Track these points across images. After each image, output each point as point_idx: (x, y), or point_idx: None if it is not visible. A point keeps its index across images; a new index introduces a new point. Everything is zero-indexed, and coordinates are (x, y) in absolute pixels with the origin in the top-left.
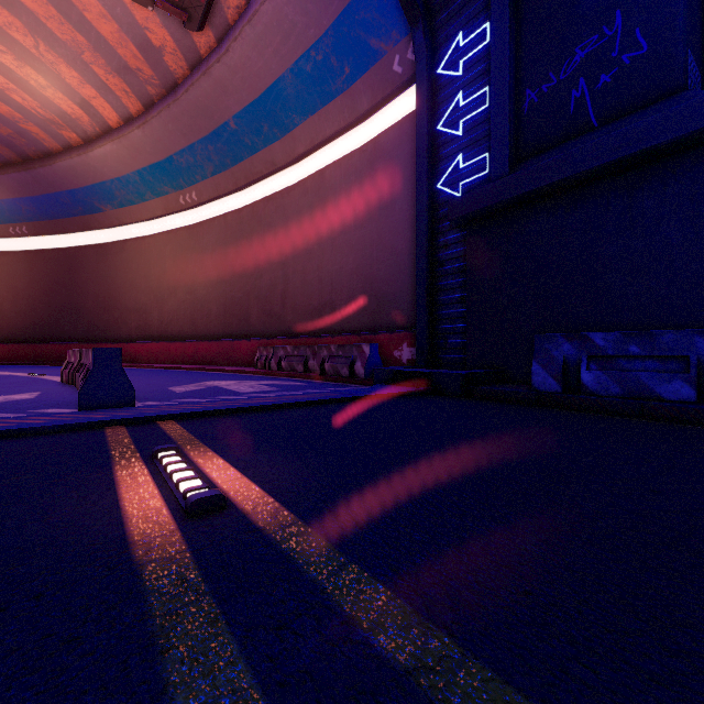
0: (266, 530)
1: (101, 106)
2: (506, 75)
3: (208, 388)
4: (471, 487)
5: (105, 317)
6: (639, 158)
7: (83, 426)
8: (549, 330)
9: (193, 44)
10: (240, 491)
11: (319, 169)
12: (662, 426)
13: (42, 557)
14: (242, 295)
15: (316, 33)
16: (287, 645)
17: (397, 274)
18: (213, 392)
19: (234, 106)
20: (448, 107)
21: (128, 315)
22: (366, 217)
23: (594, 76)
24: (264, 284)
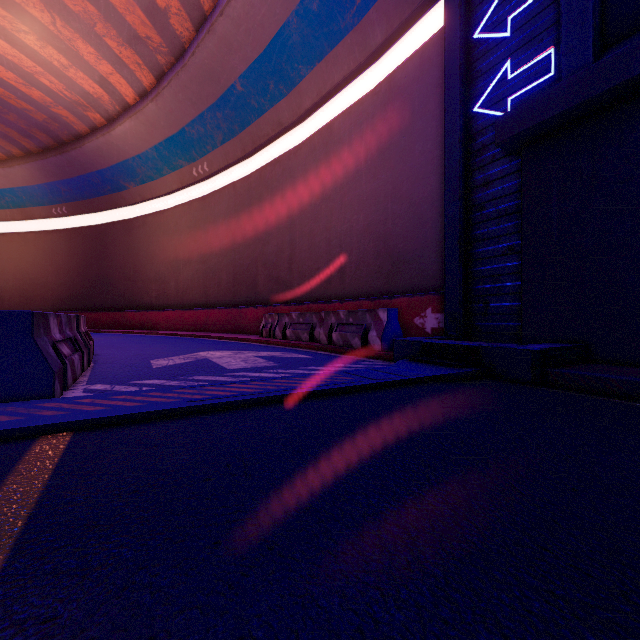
0: None
1: (118, 82)
2: None
3: (194, 362)
4: None
5: (130, 287)
6: None
7: None
8: None
9: None
10: None
11: (327, 123)
12: None
13: None
14: (250, 262)
15: None
16: None
17: (417, 228)
18: (195, 367)
19: (240, 65)
20: (489, 5)
21: (149, 285)
22: (380, 167)
23: None
24: (271, 250)
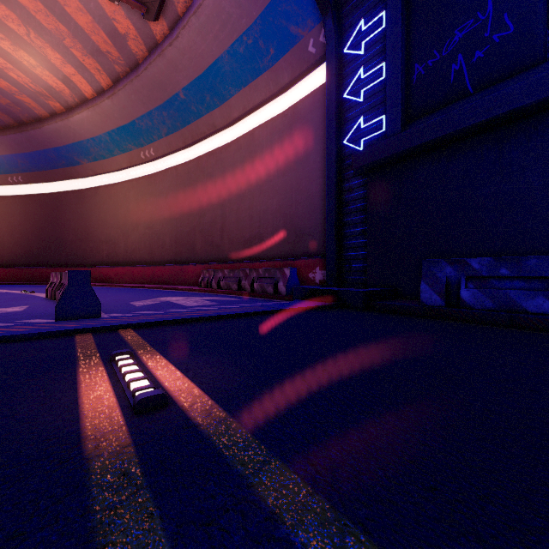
0: (201, 426)
1: (79, 81)
2: (399, 53)
3: (161, 303)
4: (376, 387)
5: (82, 247)
6: (507, 118)
7: (57, 333)
8: (434, 256)
9: (150, 32)
10: (181, 389)
11: (250, 130)
12: (529, 334)
13: (4, 451)
14: (189, 229)
15: (247, 22)
16: (215, 542)
17: (311, 212)
18: (165, 305)
19: (183, 80)
20: (352, 79)
21: (100, 245)
22: (287, 167)
23: (470, 52)
24: (207, 221)
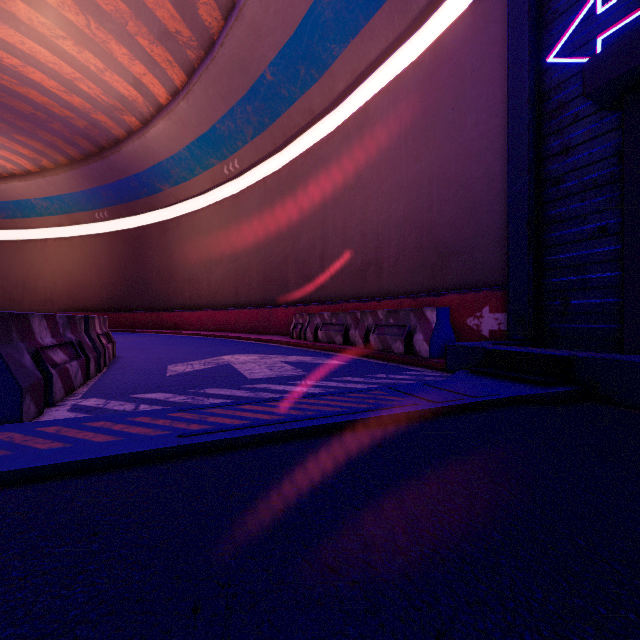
0: None
1: (151, 82)
2: None
3: (213, 368)
4: None
5: (165, 288)
6: None
7: None
8: None
9: None
10: None
11: (362, 105)
12: None
13: None
14: (281, 260)
15: None
16: None
17: (469, 213)
18: (212, 376)
19: (269, 51)
20: None
21: (183, 285)
22: (423, 147)
23: None
24: (302, 246)
